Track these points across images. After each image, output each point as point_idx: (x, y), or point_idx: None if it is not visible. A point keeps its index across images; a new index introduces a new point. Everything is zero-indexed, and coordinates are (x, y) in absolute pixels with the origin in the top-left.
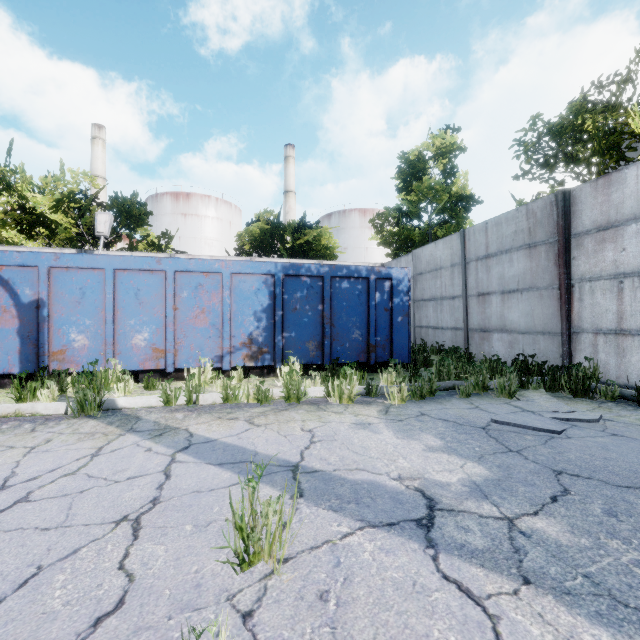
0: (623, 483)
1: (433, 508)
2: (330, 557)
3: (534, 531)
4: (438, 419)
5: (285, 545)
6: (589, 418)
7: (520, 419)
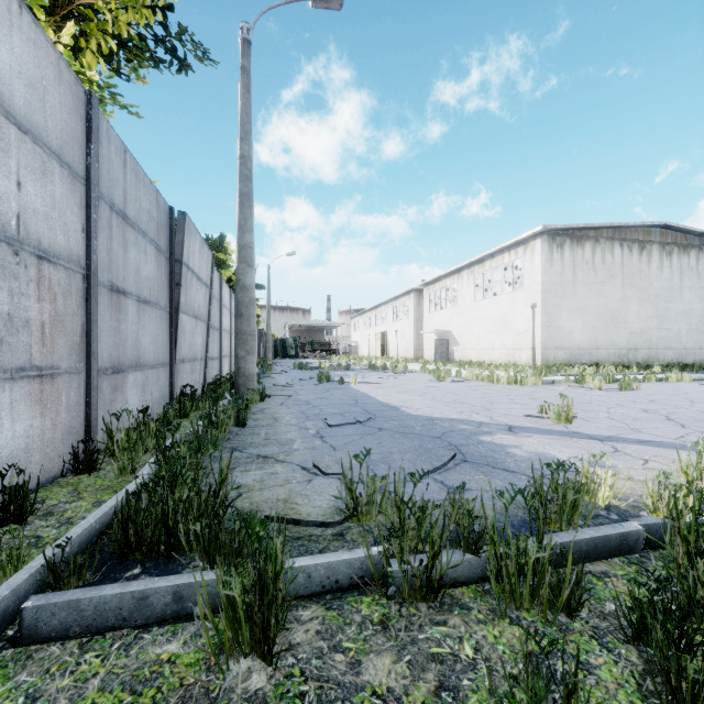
0: (410, 434)
1: (509, 429)
2: (540, 424)
3: (471, 426)
4: (515, 470)
5: (548, 411)
6: (352, 451)
7: (418, 461)
